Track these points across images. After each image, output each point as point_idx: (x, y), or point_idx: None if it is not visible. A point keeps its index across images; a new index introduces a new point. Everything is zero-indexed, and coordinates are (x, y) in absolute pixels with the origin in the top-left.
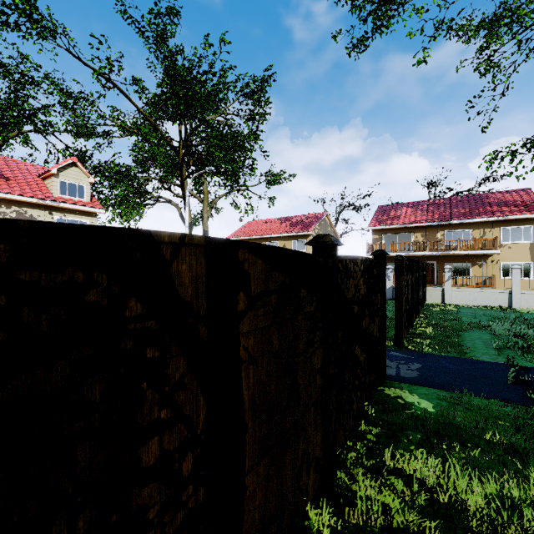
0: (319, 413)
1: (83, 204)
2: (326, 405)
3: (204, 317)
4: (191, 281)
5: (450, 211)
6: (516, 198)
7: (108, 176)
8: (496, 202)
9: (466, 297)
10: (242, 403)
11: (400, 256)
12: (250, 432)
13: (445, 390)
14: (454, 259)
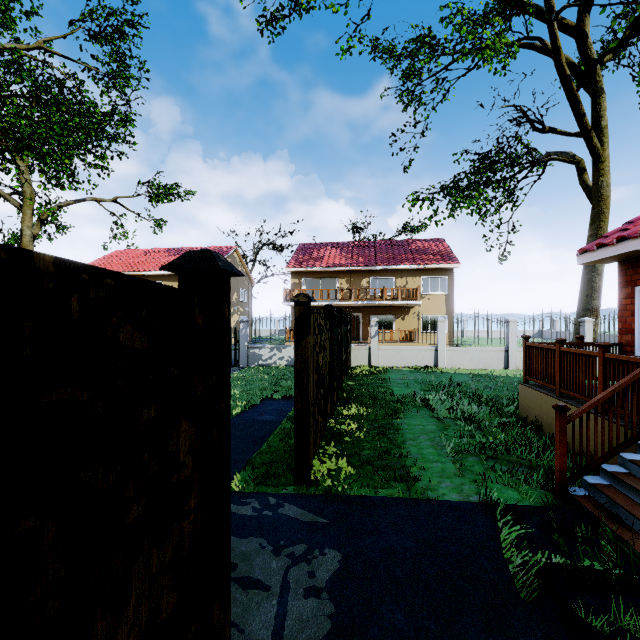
0: None
1: None
2: None
3: None
4: None
5: (376, 255)
6: (433, 247)
7: None
8: (417, 249)
9: (394, 357)
10: None
11: (304, 296)
12: None
13: None
14: (379, 310)
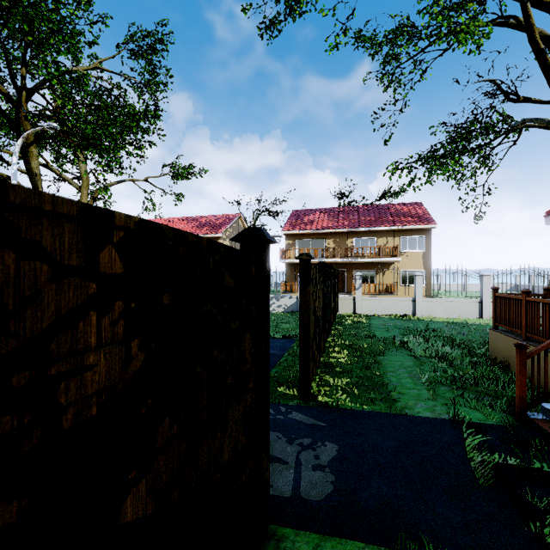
0: None
1: None
2: None
3: None
4: None
5: (359, 219)
6: (411, 210)
7: None
8: (396, 212)
9: (376, 306)
10: None
11: (306, 255)
12: None
13: (387, 546)
14: (362, 266)
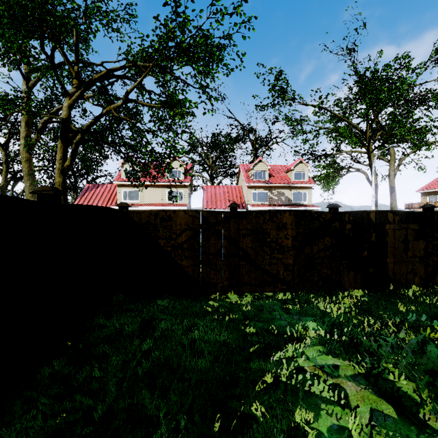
0: (422, 262)
1: (305, 183)
2: (427, 261)
3: (376, 224)
4: (373, 217)
5: None
6: None
7: (313, 159)
8: None
9: None
10: (386, 243)
11: None
12: (388, 250)
13: None
14: None
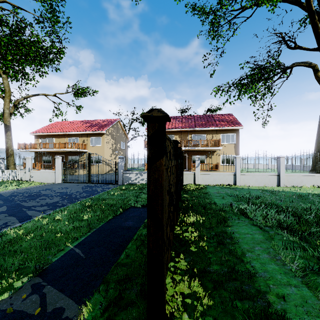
0: None
1: None
2: None
3: None
4: None
5: (195, 122)
6: (226, 118)
7: None
8: (217, 119)
9: (209, 178)
10: None
11: (157, 111)
12: None
13: None
14: (197, 153)
